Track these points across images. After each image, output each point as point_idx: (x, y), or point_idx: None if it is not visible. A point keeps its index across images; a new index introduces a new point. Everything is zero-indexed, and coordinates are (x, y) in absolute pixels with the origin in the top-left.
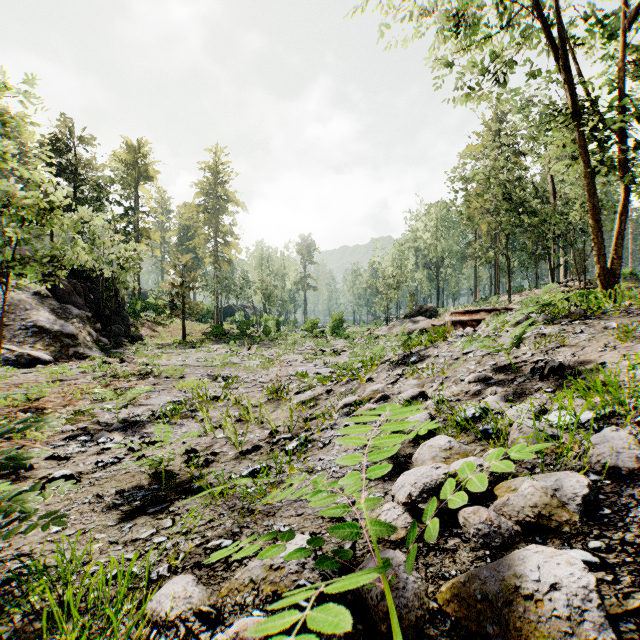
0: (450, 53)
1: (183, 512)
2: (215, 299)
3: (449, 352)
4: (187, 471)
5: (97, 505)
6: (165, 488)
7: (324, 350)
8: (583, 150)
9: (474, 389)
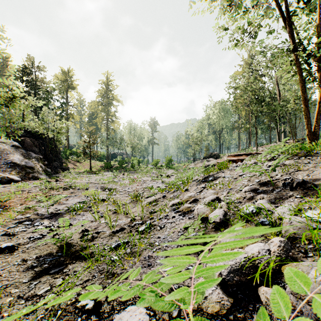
0: (228, 18)
1: (71, 273)
2: (107, 149)
3: (231, 175)
4: (79, 244)
5: (21, 266)
6: (65, 255)
7: (162, 175)
8: (299, 68)
9: (249, 195)
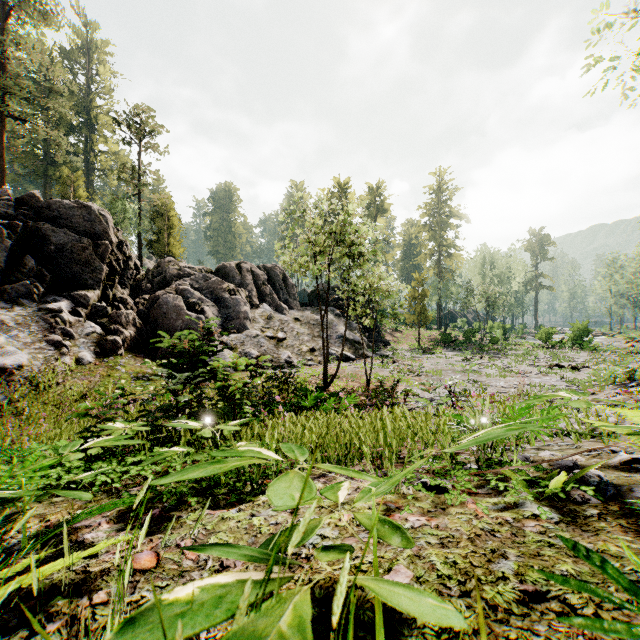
0: None
1: None
2: (438, 307)
3: None
4: None
5: None
6: None
7: (560, 365)
8: None
9: None
